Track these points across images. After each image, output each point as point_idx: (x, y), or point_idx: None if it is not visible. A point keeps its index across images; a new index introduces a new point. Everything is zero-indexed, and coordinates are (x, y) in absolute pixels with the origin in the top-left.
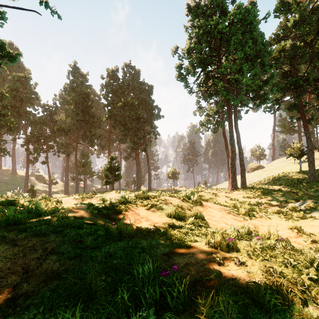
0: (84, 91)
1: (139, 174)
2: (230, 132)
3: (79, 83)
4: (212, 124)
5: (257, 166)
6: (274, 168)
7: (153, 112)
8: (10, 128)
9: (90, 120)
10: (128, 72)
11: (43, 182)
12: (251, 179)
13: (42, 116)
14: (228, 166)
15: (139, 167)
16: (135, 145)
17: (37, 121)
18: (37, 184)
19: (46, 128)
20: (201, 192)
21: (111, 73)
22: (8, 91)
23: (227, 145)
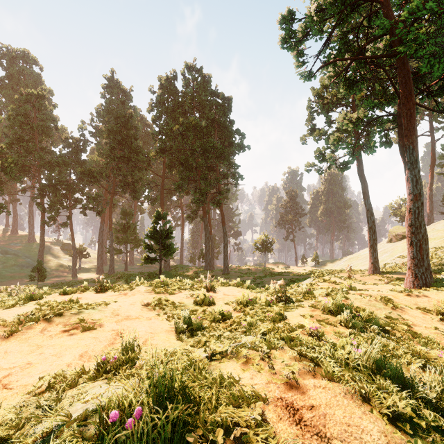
0: (123, 113)
1: (209, 243)
2: (410, 151)
3: (119, 103)
4: (348, 148)
5: None
6: (443, 235)
7: (232, 140)
8: (4, 169)
9: (132, 157)
10: (192, 78)
11: (69, 254)
12: (405, 254)
13: (62, 154)
14: (369, 230)
15: (210, 232)
16: (201, 195)
17: (53, 162)
18: (62, 257)
19: (69, 173)
20: (351, 295)
21: (165, 82)
22: (10, 116)
23: (366, 193)
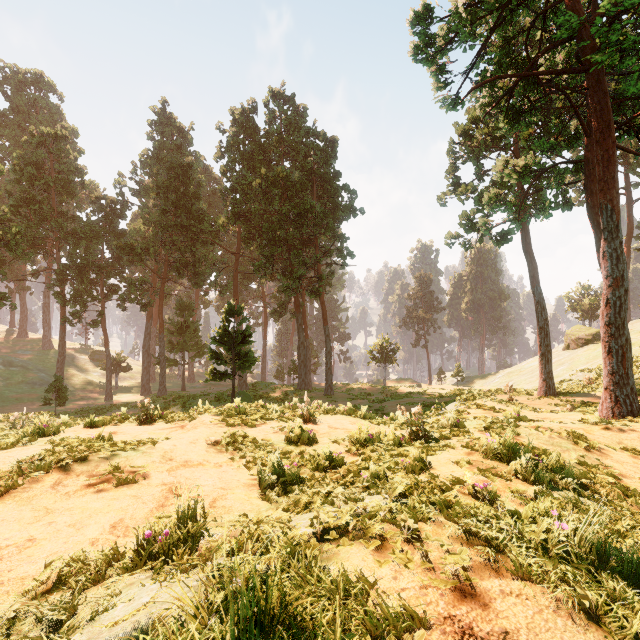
0: (180, 162)
1: (304, 351)
2: (608, 212)
3: (173, 148)
4: (510, 210)
5: (593, 333)
6: None
7: (337, 200)
8: (7, 243)
9: (193, 226)
10: (279, 110)
11: (101, 366)
12: (590, 367)
13: (91, 221)
14: (540, 332)
15: (306, 334)
16: (293, 280)
17: (78, 232)
18: (91, 370)
19: (102, 249)
20: (522, 429)
21: (240, 116)
22: (15, 166)
23: (535, 277)
